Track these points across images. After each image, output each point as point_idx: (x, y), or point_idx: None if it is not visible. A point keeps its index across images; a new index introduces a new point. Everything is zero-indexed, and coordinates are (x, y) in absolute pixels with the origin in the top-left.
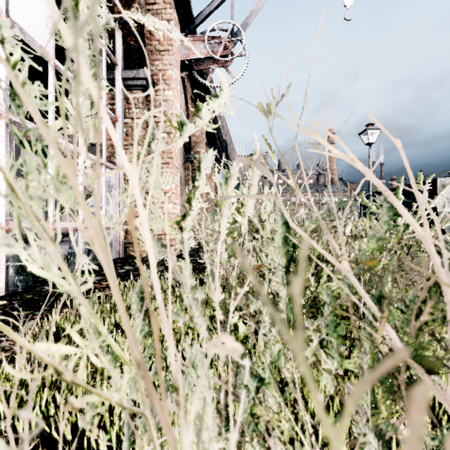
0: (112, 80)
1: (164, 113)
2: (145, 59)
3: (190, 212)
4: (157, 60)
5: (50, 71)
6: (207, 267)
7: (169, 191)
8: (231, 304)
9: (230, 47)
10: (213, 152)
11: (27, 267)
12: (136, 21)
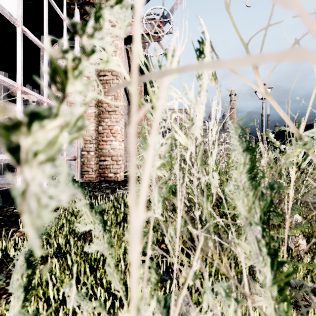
0: (72, 48)
1: (112, 73)
2: None
3: (60, 108)
4: None
5: (19, 34)
6: None
7: (116, 132)
8: None
9: (161, 26)
10: (133, 3)
11: None
12: (90, 2)
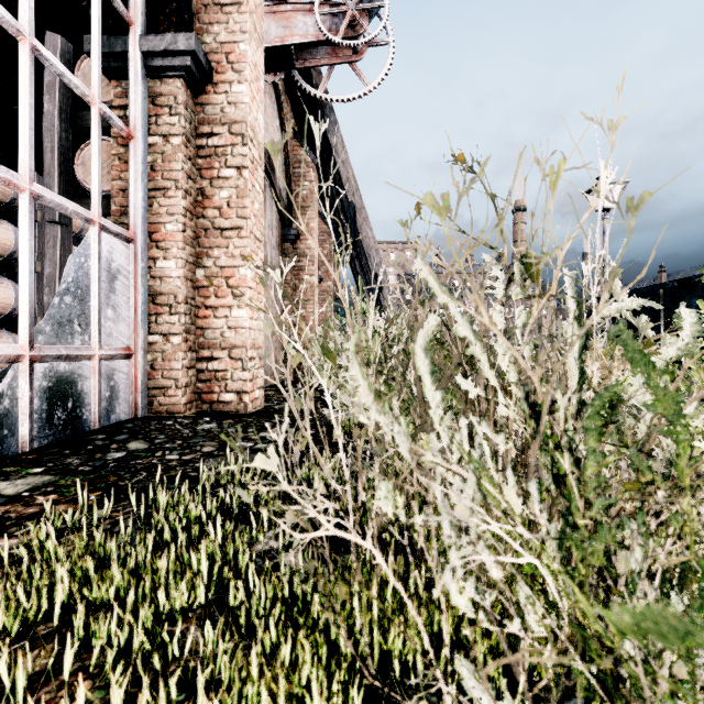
0: (123, 57)
1: (230, 129)
2: (191, 18)
3: None
4: (216, 22)
5: None
6: None
7: (241, 284)
8: None
9: (361, 20)
10: None
11: None
12: None
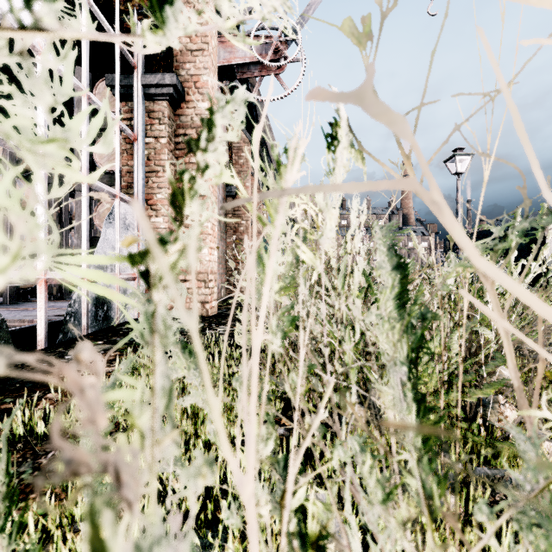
0: (130, 87)
1: (197, 131)
2: (172, 61)
3: (179, 231)
4: (188, 62)
5: None
6: (213, 409)
7: (204, 232)
8: (291, 464)
9: (282, 49)
10: (246, 96)
11: (5, 333)
12: None
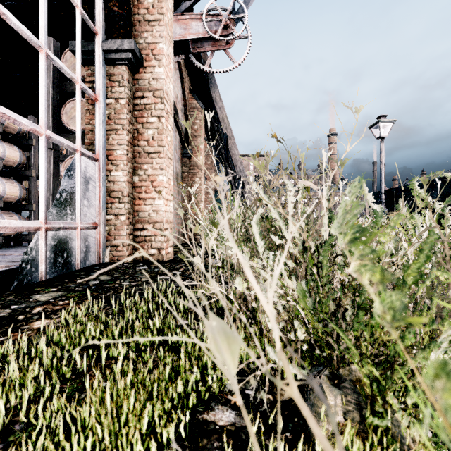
0: (92, 53)
1: (154, 94)
2: (131, 29)
3: None
4: (145, 31)
5: None
6: None
7: (160, 185)
8: None
9: (231, 25)
10: None
11: None
12: None
